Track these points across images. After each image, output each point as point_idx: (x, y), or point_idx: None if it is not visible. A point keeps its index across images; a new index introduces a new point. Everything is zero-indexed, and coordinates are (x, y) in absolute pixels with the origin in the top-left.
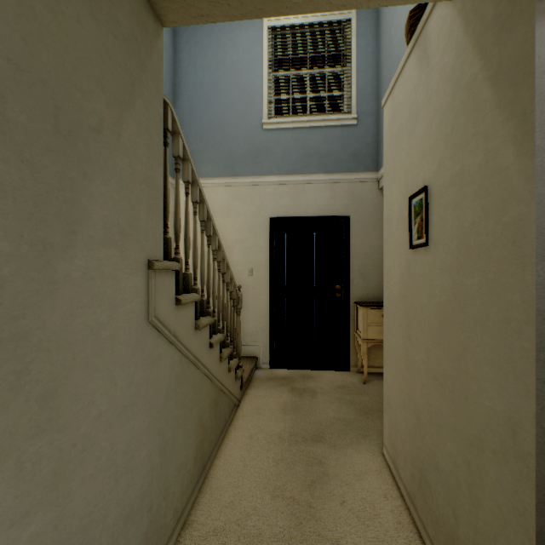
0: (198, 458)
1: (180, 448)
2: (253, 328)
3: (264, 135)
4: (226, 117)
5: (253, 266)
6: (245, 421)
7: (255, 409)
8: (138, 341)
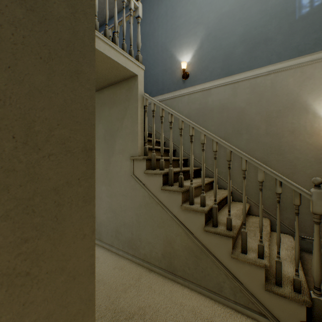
0: (167, 259)
1: (149, 233)
2: None
3: None
4: None
5: None
6: None
7: None
8: (128, 179)
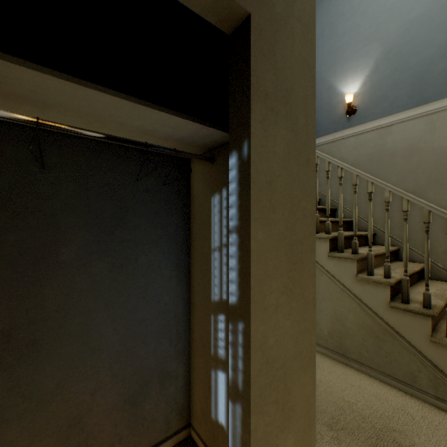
0: (335, 339)
1: None
2: None
3: None
4: None
5: None
6: (445, 422)
7: None
8: None
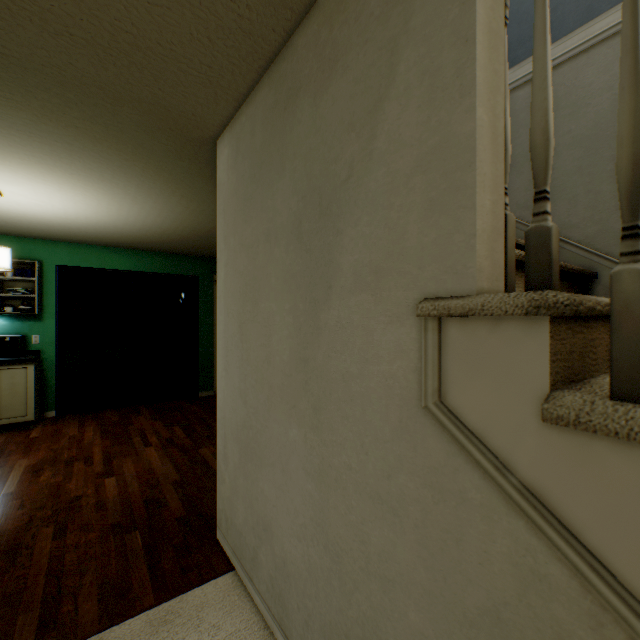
0: None
1: None
2: None
3: None
4: None
5: None
6: None
7: None
8: (403, 425)
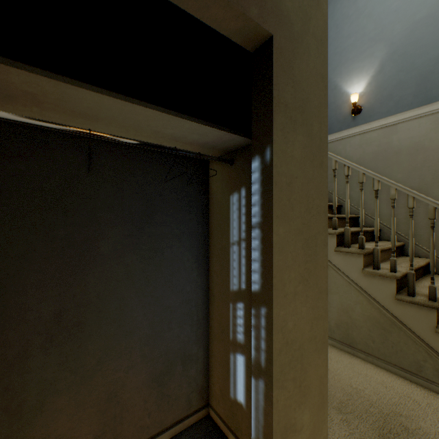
0: (342, 330)
1: None
2: None
3: None
4: None
5: None
6: None
7: None
8: None
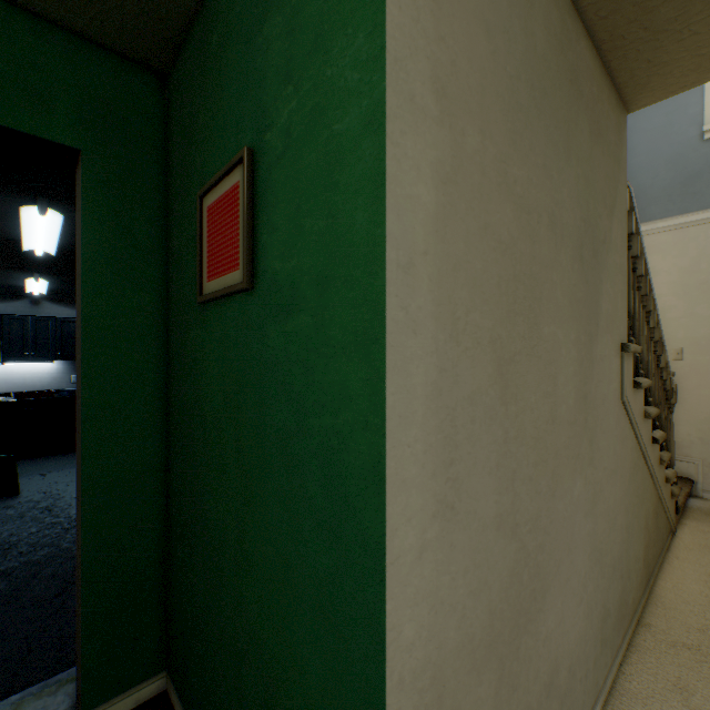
0: (644, 564)
1: (634, 538)
2: (682, 436)
3: (705, 149)
4: (633, 143)
5: (682, 346)
6: (692, 555)
7: (704, 545)
8: (616, 416)
